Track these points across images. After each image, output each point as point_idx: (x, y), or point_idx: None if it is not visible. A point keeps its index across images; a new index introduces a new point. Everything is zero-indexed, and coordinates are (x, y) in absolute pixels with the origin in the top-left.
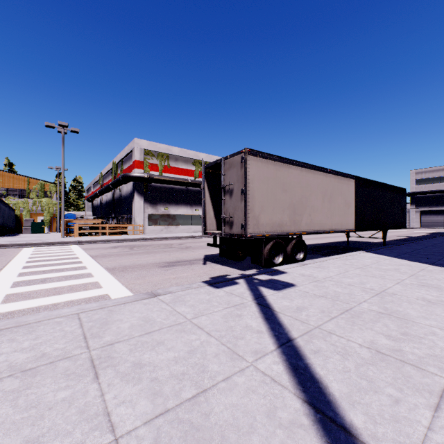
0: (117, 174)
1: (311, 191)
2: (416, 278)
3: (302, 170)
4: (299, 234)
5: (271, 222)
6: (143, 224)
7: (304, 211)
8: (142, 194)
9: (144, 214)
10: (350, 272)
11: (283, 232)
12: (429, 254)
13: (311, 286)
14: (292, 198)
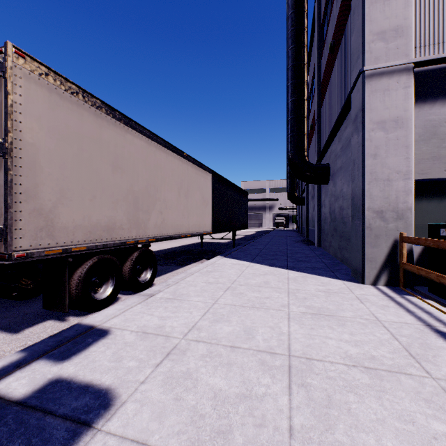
0: None
1: (163, 178)
2: (297, 298)
3: (149, 142)
4: (145, 242)
5: (88, 223)
6: None
7: (153, 207)
8: None
9: None
10: (222, 303)
11: (115, 240)
12: (274, 254)
13: (159, 385)
14: (133, 184)
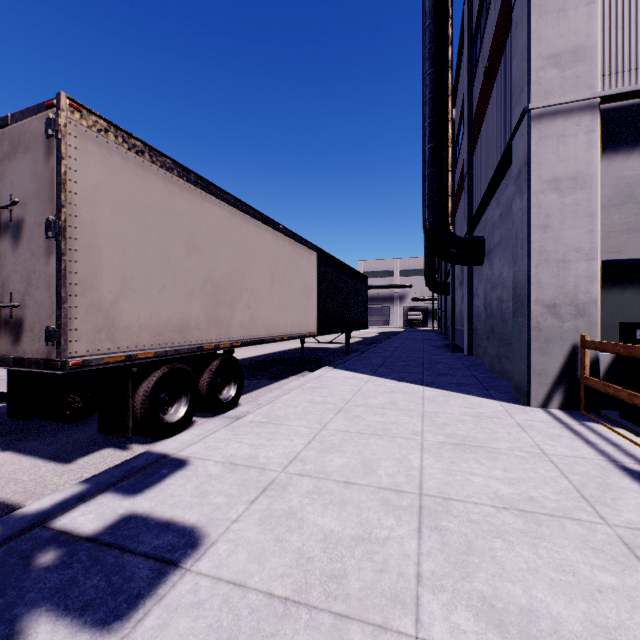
0: None
1: (251, 260)
2: (434, 423)
3: (233, 212)
4: (227, 347)
5: (157, 321)
6: None
7: (239, 299)
8: None
9: None
10: (332, 429)
11: (190, 344)
12: (405, 364)
13: (256, 525)
14: (212, 269)
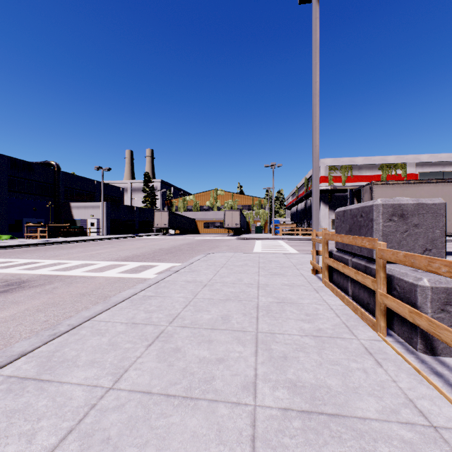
0: (308, 187)
1: (450, 201)
2: None
3: (436, 185)
4: None
5: None
6: (328, 228)
7: None
8: (326, 203)
9: (328, 219)
10: None
11: None
12: None
13: None
14: None
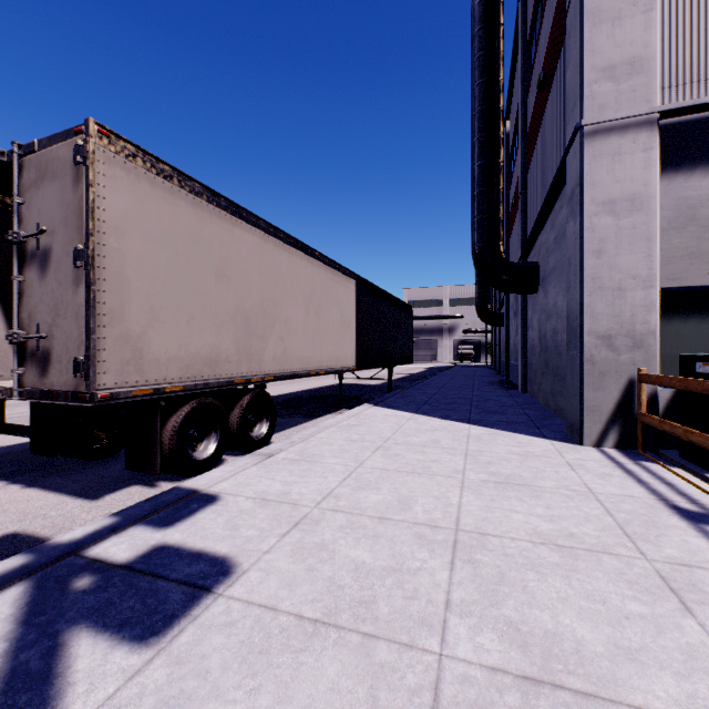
0: None
1: (284, 289)
2: (478, 462)
3: (265, 238)
4: (259, 382)
5: (185, 353)
6: None
7: (271, 331)
8: None
9: None
10: (369, 467)
11: (220, 377)
12: (452, 402)
13: (287, 556)
14: (243, 298)
